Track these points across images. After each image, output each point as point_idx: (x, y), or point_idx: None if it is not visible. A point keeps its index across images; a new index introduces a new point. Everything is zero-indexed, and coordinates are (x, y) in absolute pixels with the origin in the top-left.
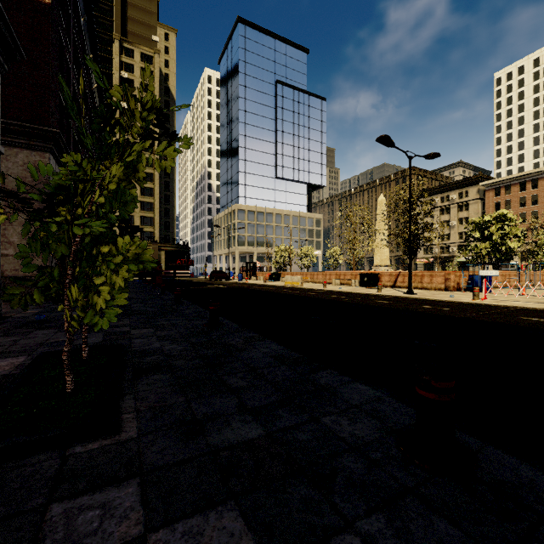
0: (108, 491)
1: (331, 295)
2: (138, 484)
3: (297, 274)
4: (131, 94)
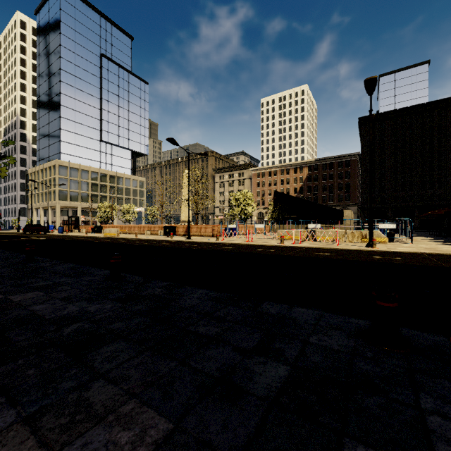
0: None
1: (136, 241)
2: None
3: (118, 227)
4: None
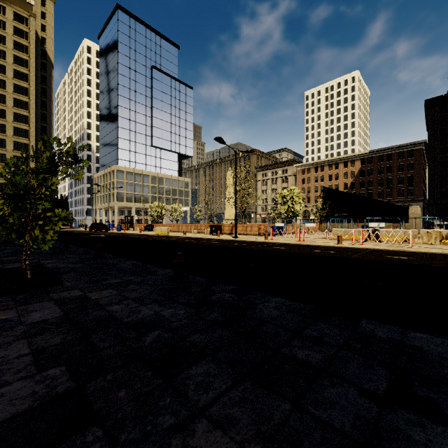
0: (68, 291)
1: (185, 239)
2: (78, 290)
3: (167, 225)
4: (58, 142)
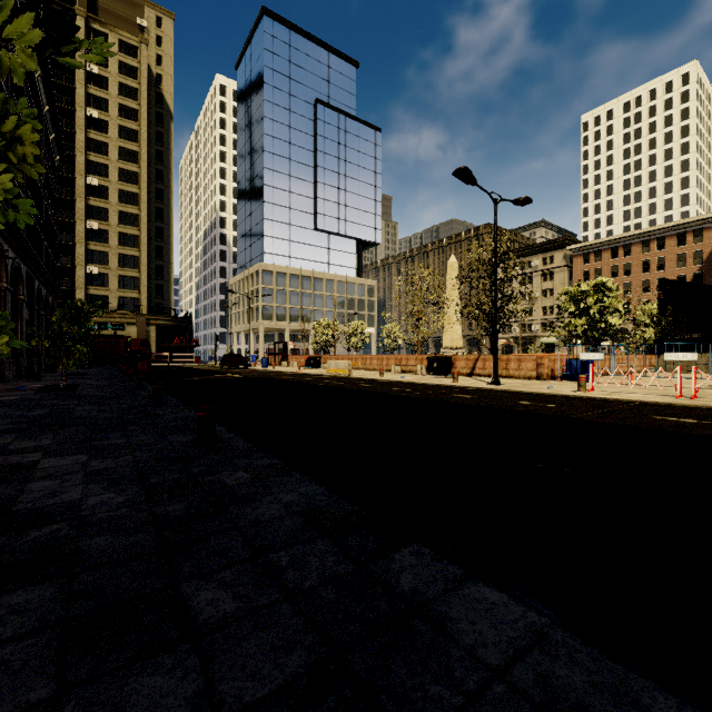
0: None
1: (391, 387)
2: None
3: (344, 358)
4: None
